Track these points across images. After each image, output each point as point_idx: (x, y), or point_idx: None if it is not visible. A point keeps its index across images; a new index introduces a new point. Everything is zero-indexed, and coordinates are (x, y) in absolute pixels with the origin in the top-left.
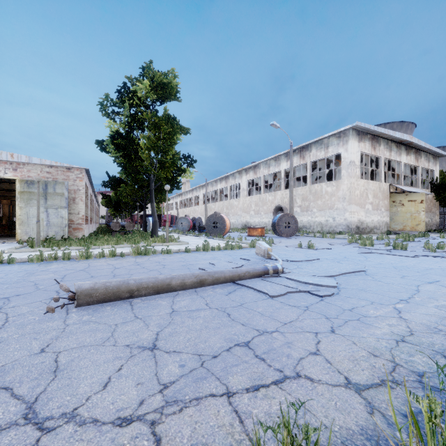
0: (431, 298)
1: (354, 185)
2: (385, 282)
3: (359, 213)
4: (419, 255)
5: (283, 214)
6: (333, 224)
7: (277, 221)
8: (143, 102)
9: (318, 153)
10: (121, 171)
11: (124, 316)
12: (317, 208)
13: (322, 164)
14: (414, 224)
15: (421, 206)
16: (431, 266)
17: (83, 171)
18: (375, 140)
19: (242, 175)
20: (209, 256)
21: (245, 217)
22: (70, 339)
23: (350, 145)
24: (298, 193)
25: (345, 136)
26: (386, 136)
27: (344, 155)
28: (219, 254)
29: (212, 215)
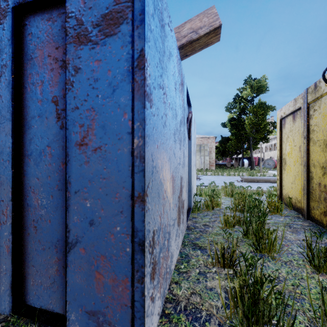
0: None
1: None
2: None
3: None
4: None
5: None
6: None
7: None
8: (246, 99)
9: None
10: (233, 136)
11: (258, 184)
12: None
13: None
14: None
15: None
16: None
17: (214, 138)
18: None
19: None
20: None
21: None
22: (248, 184)
23: None
24: None
25: None
26: None
27: None
28: None
29: None
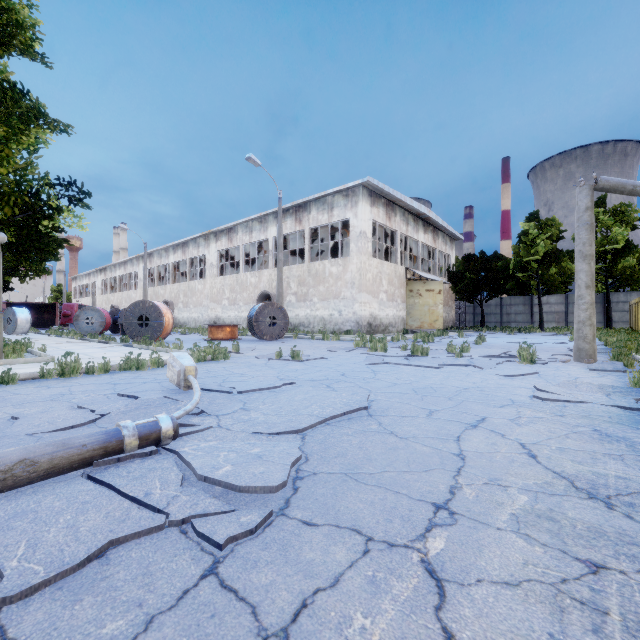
0: (494, 484)
1: (365, 265)
2: (400, 436)
3: (372, 305)
4: (444, 363)
5: (265, 304)
6: (339, 320)
7: (255, 314)
8: None
9: (319, 216)
10: None
11: None
12: (318, 296)
13: (326, 234)
14: (432, 319)
15: (439, 298)
16: (463, 384)
17: None
18: (390, 207)
19: (210, 243)
20: (52, 392)
21: (215, 309)
22: None
23: (360, 209)
24: (293, 274)
25: (354, 196)
26: (403, 204)
27: (353, 221)
28: (89, 384)
29: (138, 304)
